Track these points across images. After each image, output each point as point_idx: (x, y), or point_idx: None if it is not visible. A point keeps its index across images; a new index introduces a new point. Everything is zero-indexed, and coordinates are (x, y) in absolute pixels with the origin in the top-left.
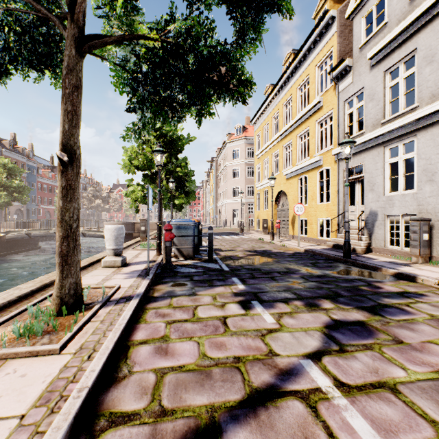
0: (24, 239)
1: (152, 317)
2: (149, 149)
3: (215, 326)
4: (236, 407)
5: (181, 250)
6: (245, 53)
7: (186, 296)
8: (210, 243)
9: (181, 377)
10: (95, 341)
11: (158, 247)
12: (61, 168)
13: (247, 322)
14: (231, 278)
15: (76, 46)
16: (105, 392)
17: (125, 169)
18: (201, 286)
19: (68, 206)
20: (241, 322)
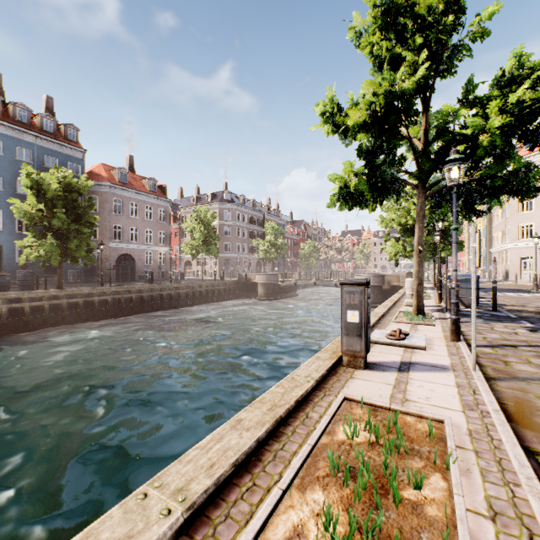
0: (289, 287)
1: (465, 327)
2: (412, 206)
3: (508, 333)
4: (523, 345)
5: (461, 300)
6: (531, 178)
7: (481, 323)
8: (493, 295)
9: (494, 339)
10: (446, 326)
11: (439, 296)
12: (417, 253)
13: (532, 335)
14: (519, 321)
15: (423, 197)
16: (462, 336)
17: (383, 225)
18: (491, 321)
19: (420, 270)
20: (528, 334)
